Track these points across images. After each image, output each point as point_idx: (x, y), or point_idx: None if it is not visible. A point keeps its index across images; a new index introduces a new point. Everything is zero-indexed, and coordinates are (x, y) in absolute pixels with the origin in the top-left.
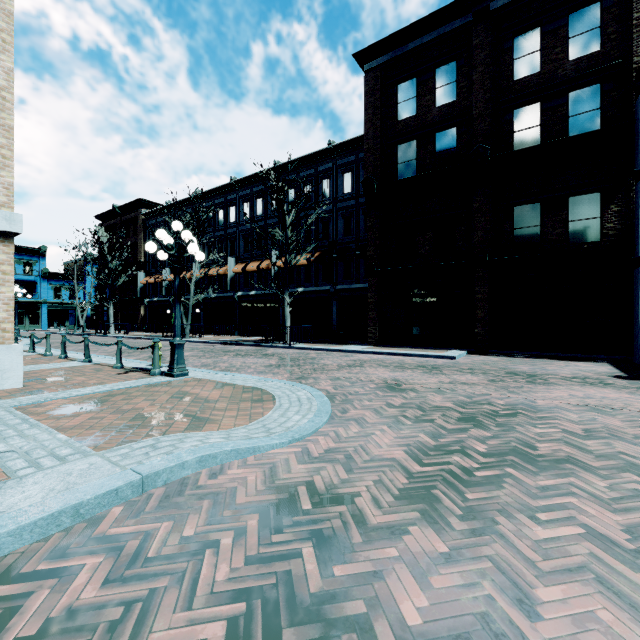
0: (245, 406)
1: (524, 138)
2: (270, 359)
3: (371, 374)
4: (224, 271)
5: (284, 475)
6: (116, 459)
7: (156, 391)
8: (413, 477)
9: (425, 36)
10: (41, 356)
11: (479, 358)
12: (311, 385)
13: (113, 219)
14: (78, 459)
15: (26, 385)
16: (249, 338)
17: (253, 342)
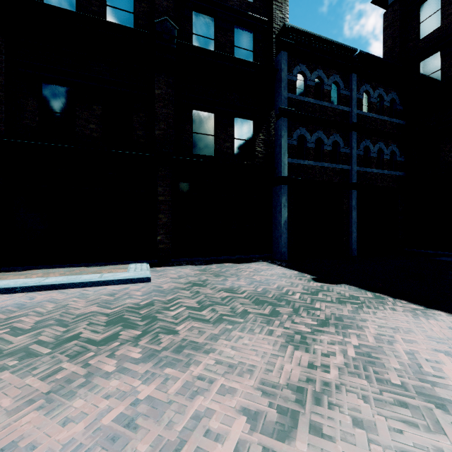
0: None
1: (202, 45)
2: None
3: None
4: None
5: None
6: None
7: None
8: None
9: None
10: None
11: (172, 272)
12: None
13: None
14: None
15: None
16: None
17: None
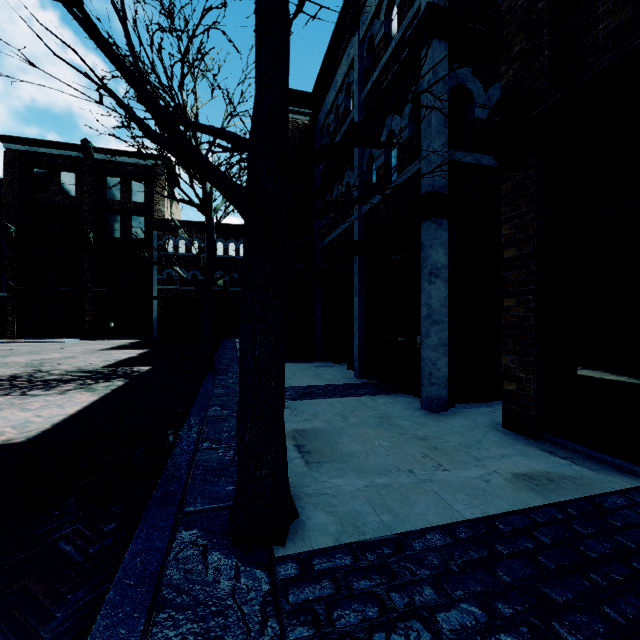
0: None
1: (113, 230)
2: None
3: None
4: None
5: None
6: None
7: None
8: None
9: (54, 150)
10: None
11: (83, 341)
12: None
13: None
14: None
15: None
16: None
17: None
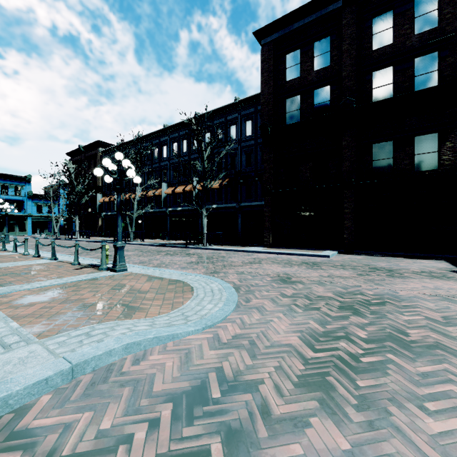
0: (169, 296)
1: (380, 93)
2: (191, 257)
3: (267, 269)
4: (159, 193)
5: (197, 361)
6: (53, 347)
7: (100, 283)
8: (308, 363)
9: (306, 18)
10: (21, 255)
11: (347, 257)
12: (222, 278)
13: (79, 155)
14: (21, 347)
15: (1, 278)
16: (177, 241)
17: (179, 244)
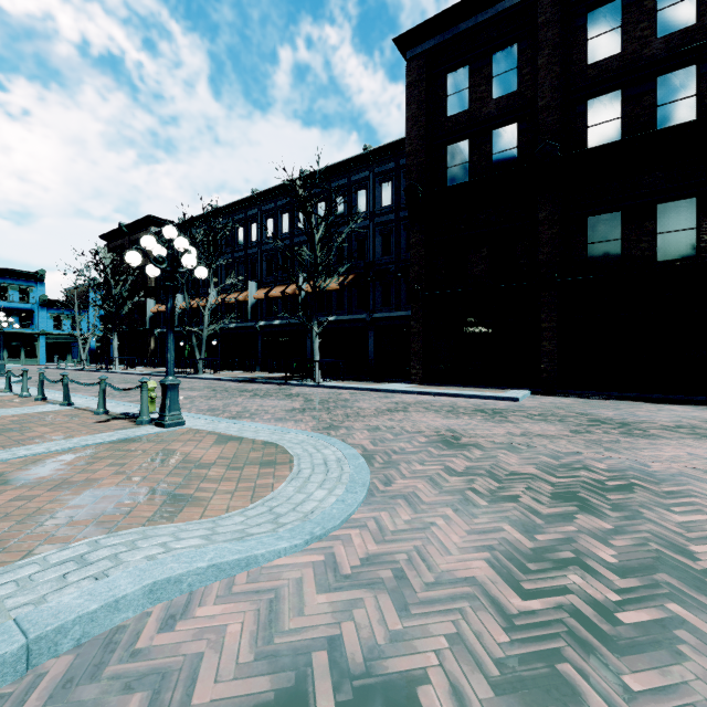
0: (250, 473)
1: (601, 134)
2: (294, 401)
3: (419, 422)
4: (244, 297)
5: (291, 621)
6: (4, 591)
7: (133, 449)
8: (515, 626)
9: (480, 14)
10: (16, 397)
11: (547, 400)
12: (342, 438)
13: (120, 239)
14: None
15: None
16: (272, 374)
17: (276, 379)
